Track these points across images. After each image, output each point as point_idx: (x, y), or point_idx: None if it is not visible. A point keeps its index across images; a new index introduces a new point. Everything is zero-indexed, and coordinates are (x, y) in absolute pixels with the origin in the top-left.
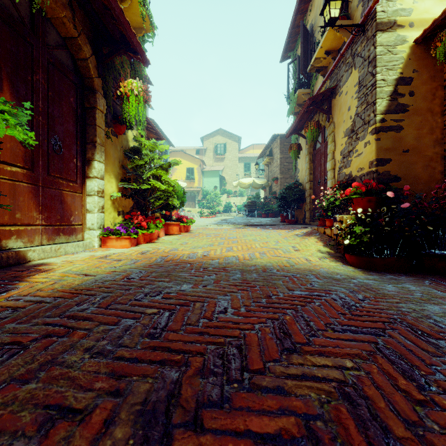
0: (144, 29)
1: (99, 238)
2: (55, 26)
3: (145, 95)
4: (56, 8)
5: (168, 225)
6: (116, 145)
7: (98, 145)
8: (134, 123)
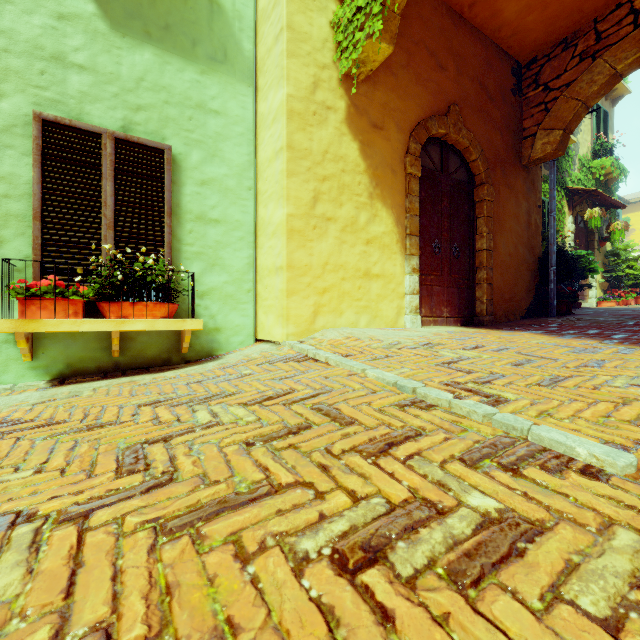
0: (618, 177)
1: (595, 302)
2: (579, 215)
3: (625, 228)
4: (584, 211)
5: (637, 298)
6: (600, 253)
7: (595, 258)
8: (608, 234)
